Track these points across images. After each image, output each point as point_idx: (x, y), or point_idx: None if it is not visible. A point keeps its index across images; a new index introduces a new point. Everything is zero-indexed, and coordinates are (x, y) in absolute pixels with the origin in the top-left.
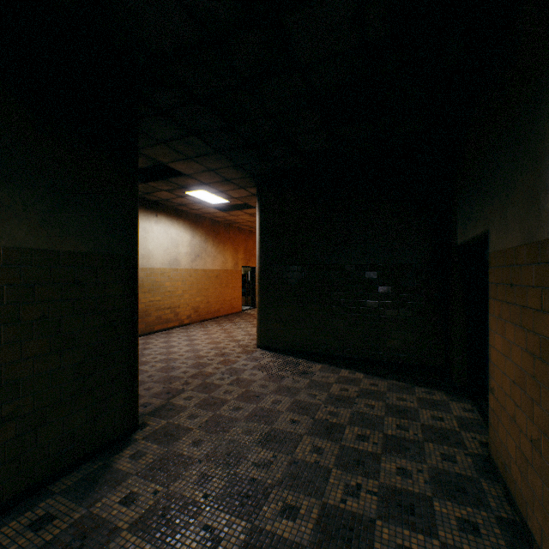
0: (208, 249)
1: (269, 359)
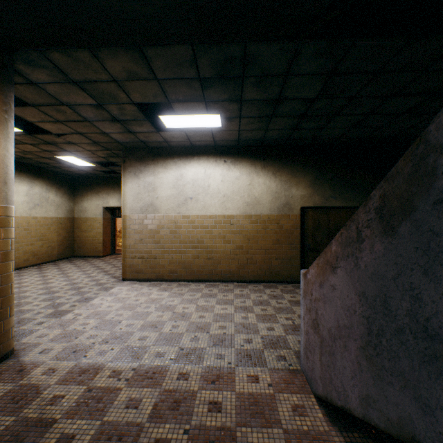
0: None
1: None
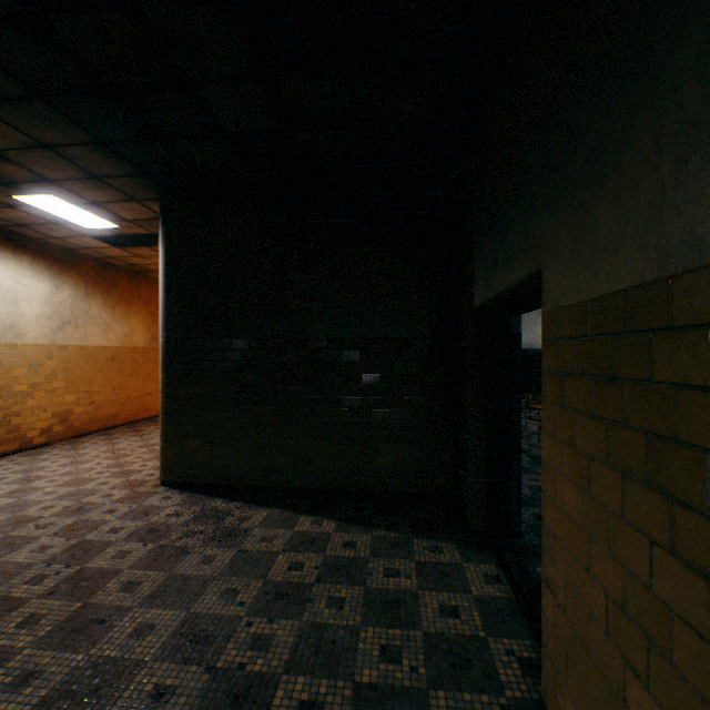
0: (94, 311)
1: (174, 510)
